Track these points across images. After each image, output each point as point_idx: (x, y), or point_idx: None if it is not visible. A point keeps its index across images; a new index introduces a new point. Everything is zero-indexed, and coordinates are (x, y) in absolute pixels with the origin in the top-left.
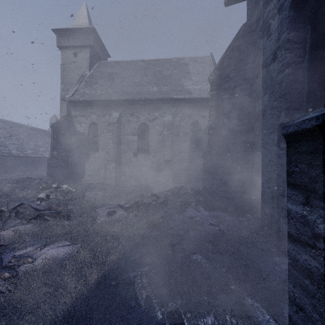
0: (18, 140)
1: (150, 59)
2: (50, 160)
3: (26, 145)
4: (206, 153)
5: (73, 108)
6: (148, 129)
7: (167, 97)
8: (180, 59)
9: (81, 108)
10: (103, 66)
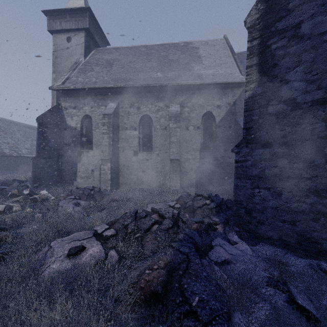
0: (12, 139)
1: (154, 44)
2: (35, 160)
3: (21, 145)
4: (241, 144)
5: (64, 98)
6: (151, 122)
7: (174, 83)
8: (189, 42)
9: (72, 98)
10: (100, 53)
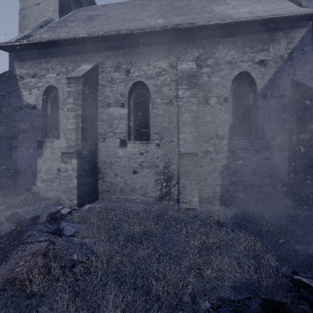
0: None
1: None
2: None
3: None
4: None
5: (19, 63)
6: (148, 95)
7: (185, 24)
8: None
9: (31, 62)
10: (82, 11)
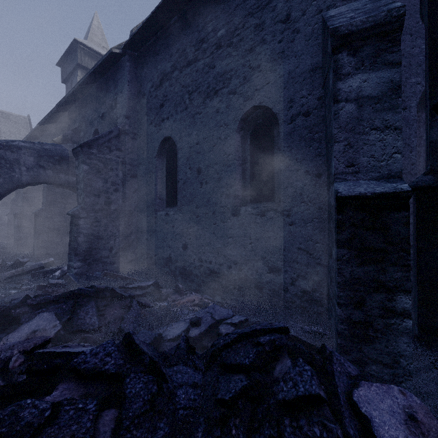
0: None
1: None
2: None
3: None
4: (10, 214)
5: None
6: None
7: None
8: None
9: None
10: None
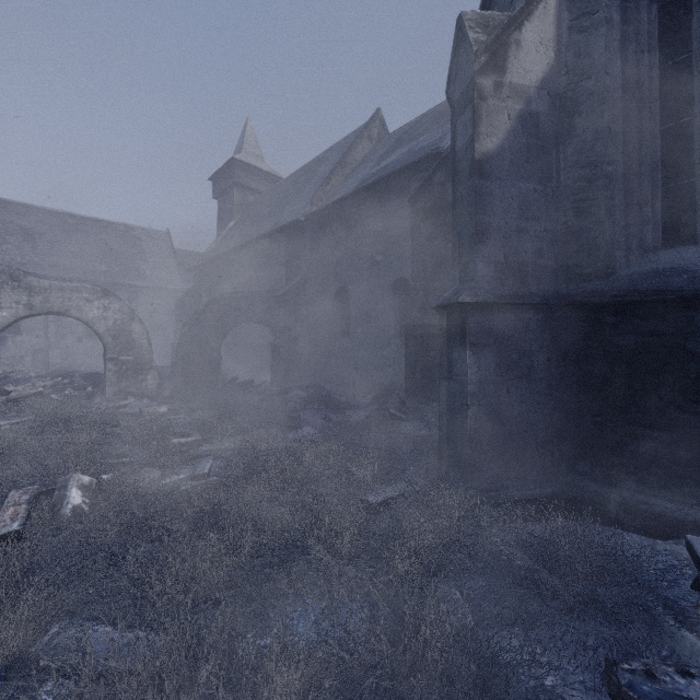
0: None
1: (85, 216)
2: None
3: None
4: (174, 343)
5: None
6: None
7: (124, 283)
8: (130, 227)
9: None
10: (1, 209)
